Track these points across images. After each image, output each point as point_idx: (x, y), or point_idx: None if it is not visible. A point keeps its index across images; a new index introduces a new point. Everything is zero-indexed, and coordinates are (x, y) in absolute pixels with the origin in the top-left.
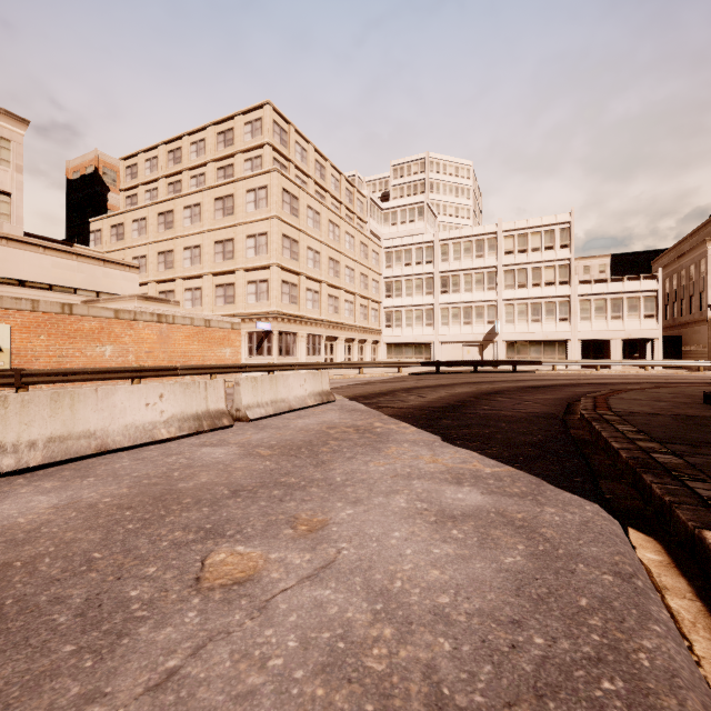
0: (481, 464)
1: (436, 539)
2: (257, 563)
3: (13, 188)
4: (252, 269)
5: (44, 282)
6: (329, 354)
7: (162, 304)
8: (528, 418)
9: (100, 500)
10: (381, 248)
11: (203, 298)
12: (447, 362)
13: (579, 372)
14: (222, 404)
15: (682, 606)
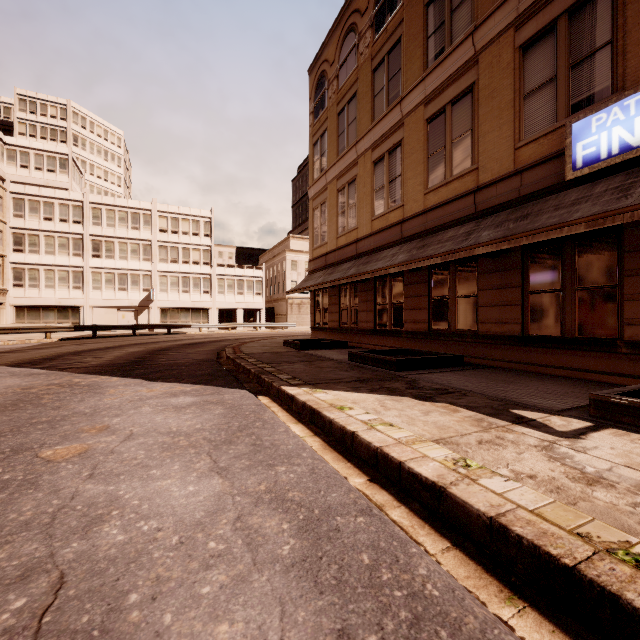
0: (183, 387)
1: (181, 415)
2: (83, 447)
3: None
4: None
5: None
6: None
7: None
8: (197, 362)
9: None
10: (7, 191)
11: None
12: (105, 327)
13: (218, 332)
14: None
15: (275, 409)
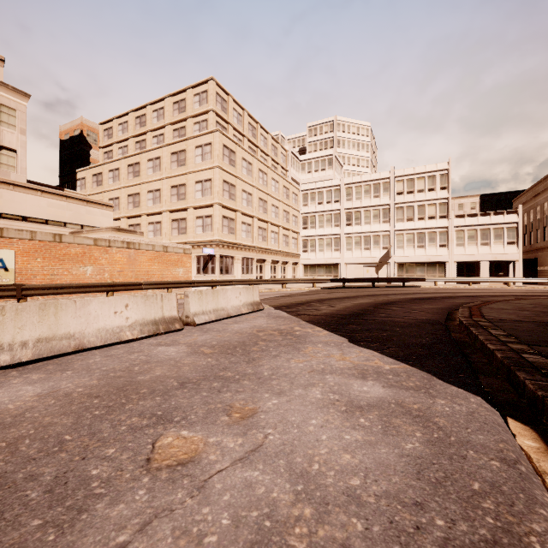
0: (381, 362)
1: (346, 426)
2: (198, 446)
3: (18, 146)
4: (200, 207)
5: (42, 218)
6: (259, 273)
7: (131, 235)
8: (417, 323)
9: (75, 390)
10: (299, 190)
11: (162, 229)
12: (351, 279)
13: (455, 287)
14: (175, 312)
15: None
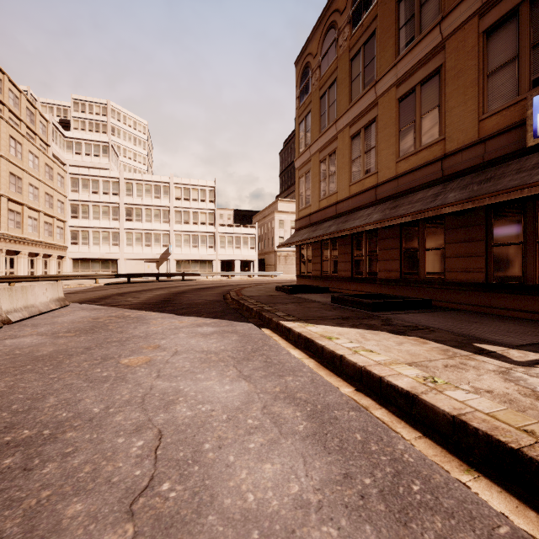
0: (204, 320)
1: (208, 340)
2: (147, 358)
3: None
4: None
5: None
6: (9, 268)
7: None
8: (210, 302)
9: None
10: (67, 173)
11: None
12: (136, 274)
13: (220, 279)
14: None
15: (276, 338)
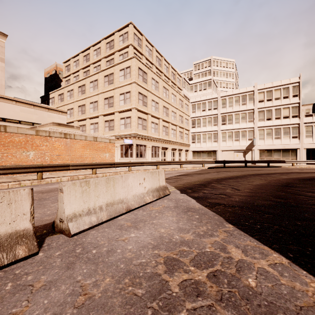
0: None
1: None
2: None
3: None
4: (122, 111)
5: (16, 119)
6: (163, 157)
7: (69, 128)
8: None
9: None
10: (189, 102)
11: (99, 128)
12: (229, 161)
13: (309, 167)
14: (25, 223)
15: None
